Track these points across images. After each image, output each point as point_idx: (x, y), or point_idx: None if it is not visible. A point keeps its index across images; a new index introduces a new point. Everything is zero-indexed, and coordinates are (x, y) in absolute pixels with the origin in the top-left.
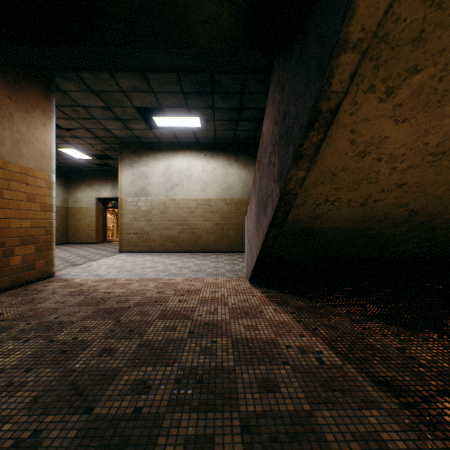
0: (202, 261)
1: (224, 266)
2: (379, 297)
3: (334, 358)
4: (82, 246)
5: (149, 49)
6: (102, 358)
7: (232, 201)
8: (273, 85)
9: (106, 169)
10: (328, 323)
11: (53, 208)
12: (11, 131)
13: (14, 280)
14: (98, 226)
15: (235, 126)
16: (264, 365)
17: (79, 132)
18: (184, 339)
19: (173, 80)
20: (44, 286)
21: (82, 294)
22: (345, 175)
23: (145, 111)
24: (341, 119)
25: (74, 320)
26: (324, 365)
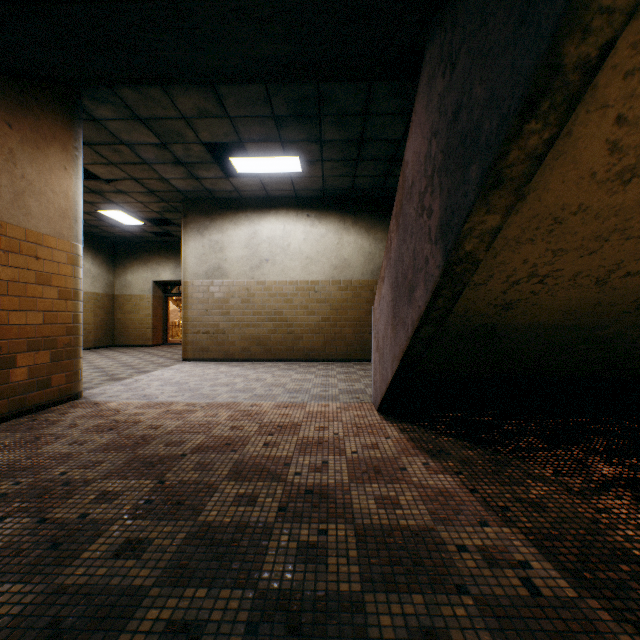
0: (303, 374)
1: (337, 383)
2: (604, 443)
3: (556, 580)
4: (133, 350)
5: (205, 1)
6: (119, 564)
7: (348, 284)
8: (428, 69)
9: (167, 240)
10: (525, 495)
11: (78, 295)
12: (11, 176)
13: (16, 405)
14: (156, 321)
15: (353, 169)
16: (420, 594)
17: (124, 185)
18: (269, 523)
19: (258, 96)
20: (62, 414)
21: (115, 428)
22: (580, 222)
23: (219, 150)
24: (601, 88)
25: (90, 477)
26: (541, 600)
